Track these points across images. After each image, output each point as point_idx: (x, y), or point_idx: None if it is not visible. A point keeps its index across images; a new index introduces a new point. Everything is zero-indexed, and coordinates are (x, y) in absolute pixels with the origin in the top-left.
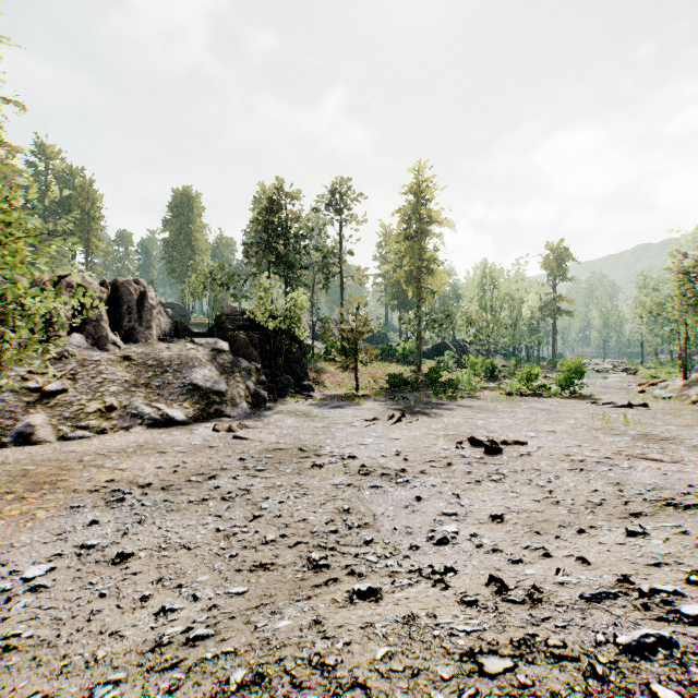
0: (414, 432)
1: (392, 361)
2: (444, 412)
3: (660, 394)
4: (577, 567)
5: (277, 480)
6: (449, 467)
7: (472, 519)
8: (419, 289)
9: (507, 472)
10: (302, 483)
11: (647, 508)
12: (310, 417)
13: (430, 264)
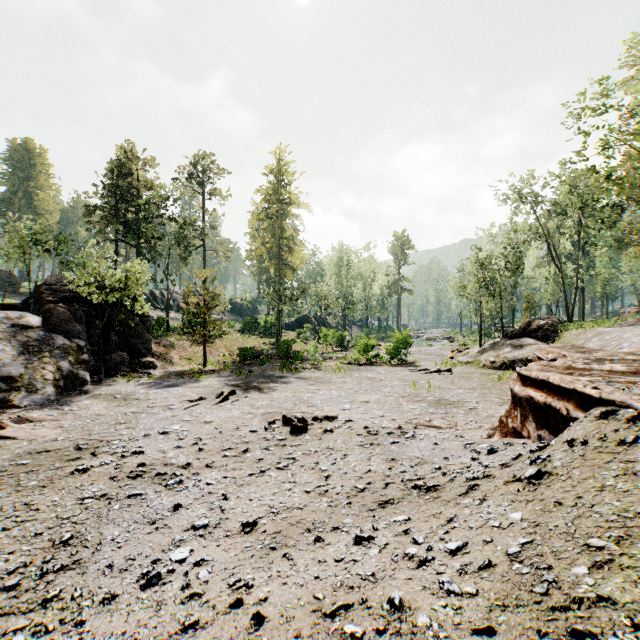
0: (234, 412)
1: (255, 333)
2: (279, 386)
3: (463, 359)
4: (239, 637)
5: (2, 501)
6: (243, 455)
7: (221, 531)
8: (280, 265)
9: (300, 455)
10: (35, 503)
11: (399, 492)
12: (128, 400)
13: (289, 243)
